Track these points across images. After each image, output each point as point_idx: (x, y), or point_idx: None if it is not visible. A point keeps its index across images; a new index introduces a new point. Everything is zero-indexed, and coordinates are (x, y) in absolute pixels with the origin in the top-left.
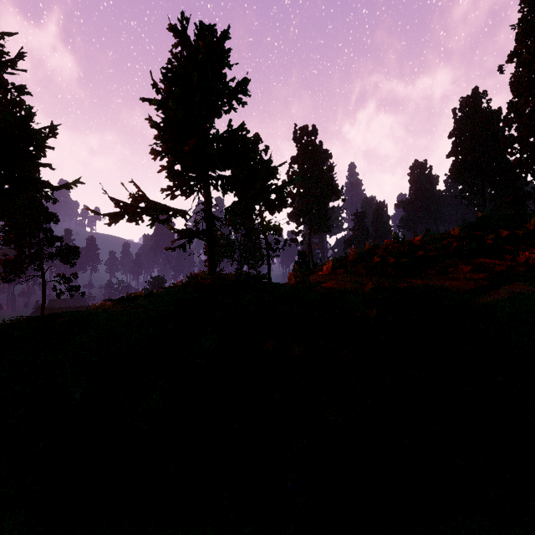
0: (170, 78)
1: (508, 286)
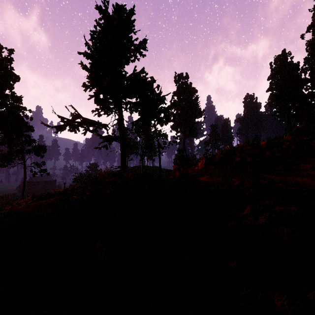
0: (95, 37)
1: None
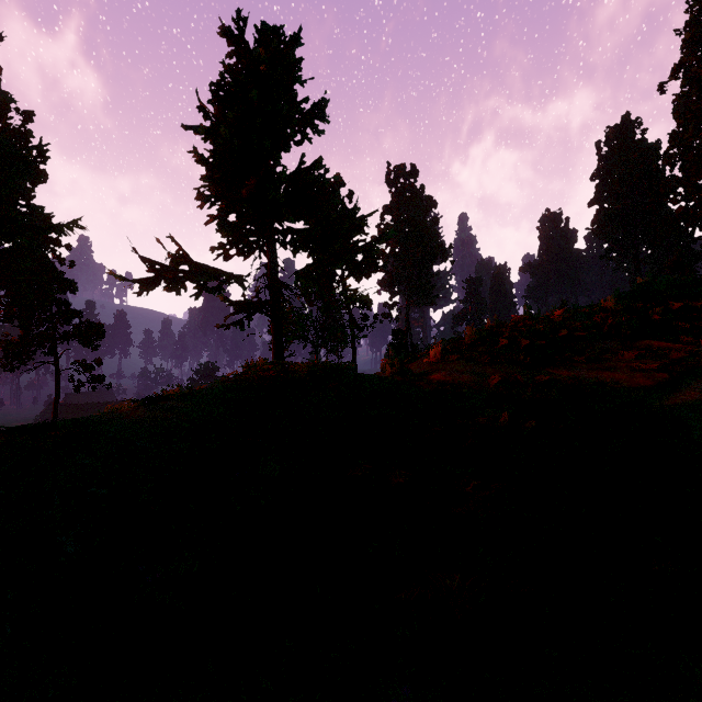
0: (221, 97)
1: (694, 380)
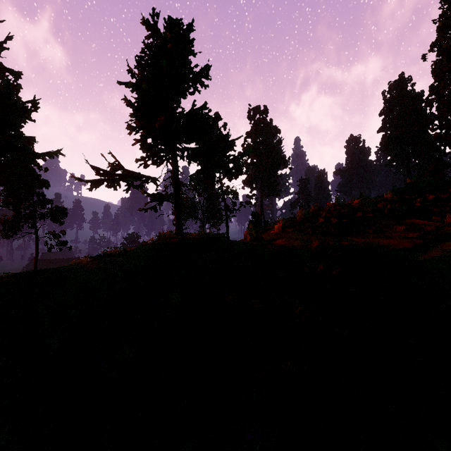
0: (142, 64)
1: (439, 244)
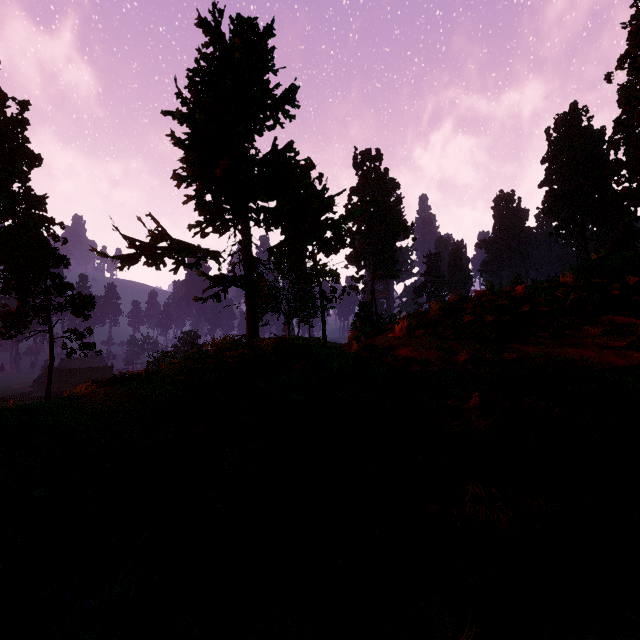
0: (197, 83)
1: None
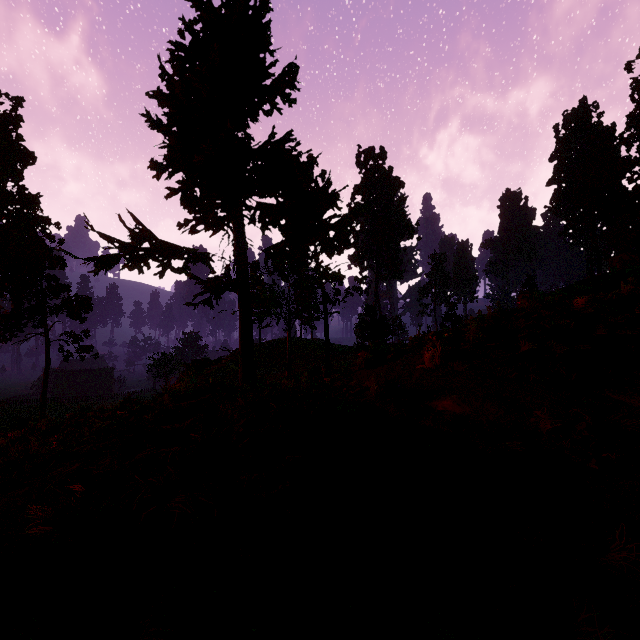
0: (180, 57)
1: None
